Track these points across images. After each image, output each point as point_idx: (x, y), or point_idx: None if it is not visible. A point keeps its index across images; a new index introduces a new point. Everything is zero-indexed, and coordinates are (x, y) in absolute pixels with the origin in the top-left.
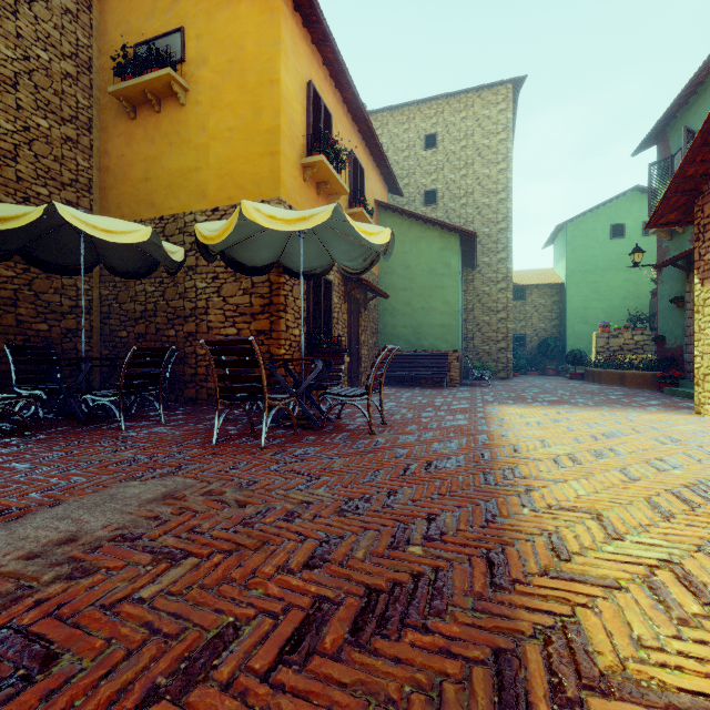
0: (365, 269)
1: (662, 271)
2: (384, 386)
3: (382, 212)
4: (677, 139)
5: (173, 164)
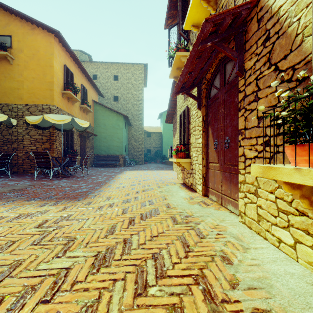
0: (84, 130)
1: None
2: (95, 167)
3: (95, 104)
4: None
5: (6, 85)
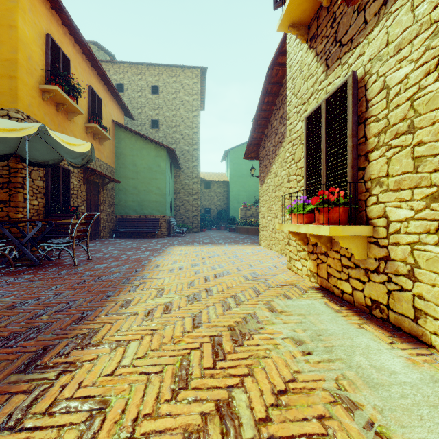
0: (83, 164)
1: None
2: (118, 238)
3: (118, 128)
4: None
5: None
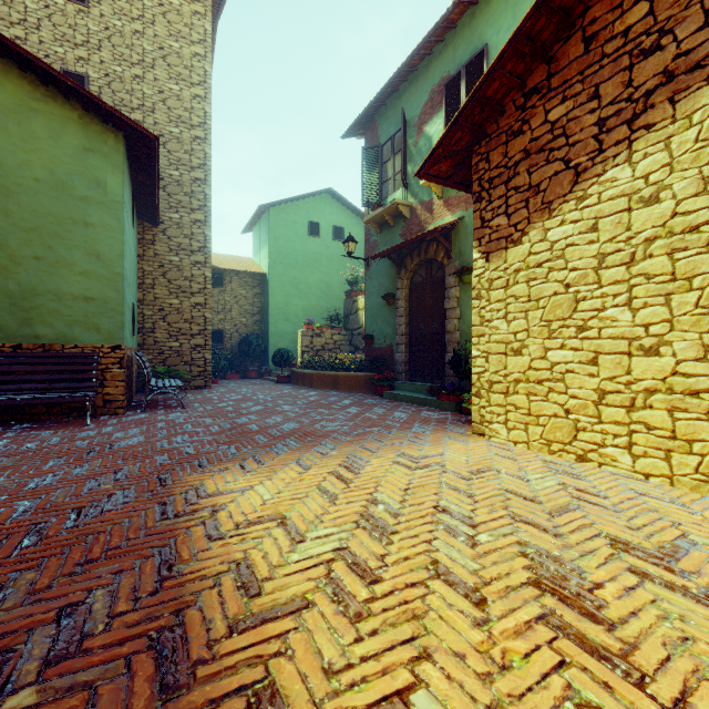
0: None
1: (371, 266)
2: None
3: None
4: (387, 127)
5: None
